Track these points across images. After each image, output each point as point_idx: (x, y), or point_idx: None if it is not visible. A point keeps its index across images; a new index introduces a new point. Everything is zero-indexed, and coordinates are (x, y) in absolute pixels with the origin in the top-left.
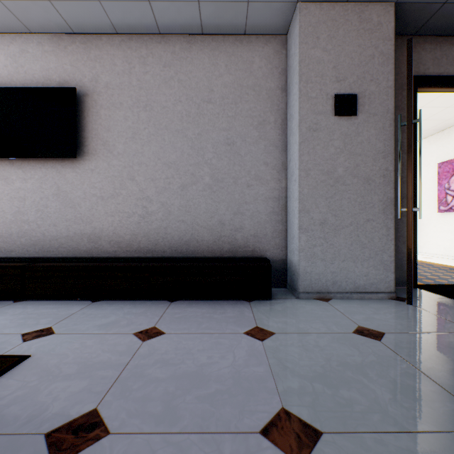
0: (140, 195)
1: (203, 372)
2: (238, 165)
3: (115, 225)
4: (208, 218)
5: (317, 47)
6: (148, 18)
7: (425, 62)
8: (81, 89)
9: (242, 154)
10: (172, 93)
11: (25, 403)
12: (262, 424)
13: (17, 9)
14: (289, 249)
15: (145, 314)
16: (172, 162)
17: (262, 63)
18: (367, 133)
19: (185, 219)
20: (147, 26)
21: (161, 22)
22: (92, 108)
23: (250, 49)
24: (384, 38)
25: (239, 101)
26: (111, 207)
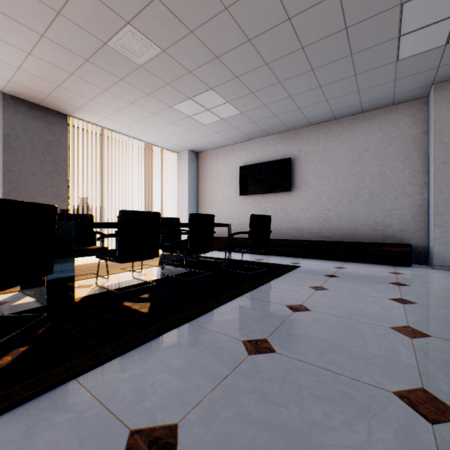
0: (323, 208)
1: (366, 275)
2: (388, 186)
3: (309, 223)
4: (366, 220)
5: (449, 109)
6: (329, 116)
7: None
8: (292, 157)
9: (391, 180)
10: (342, 150)
11: (311, 272)
12: (388, 282)
13: (268, 130)
14: (429, 239)
15: (333, 264)
16: (342, 189)
17: (406, 119)
18: None
19: (350, 220)
20: (328, 119)
21: (336, 115)
22: (298, 165)
23: (397, 112)
24: None
25: (388, 146)
26: (307, 214)
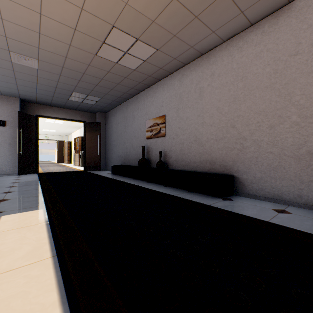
0: None
1: None
2: None
3: None
4: None
5: None
6: None
7: (41, 111)
8: None
9: None
10: None
11: None
12: None
13: None
14: None
15: None
16: None
17: None
18: (10, 131)
19: None
20: None
21: None
22: None
23: None
24: (16, 107)
25: None
26: None
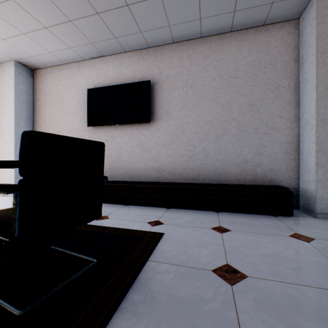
0: (187, 143)
1: (279, 255)
2: (258, 119)
3: (172, 162)
4: (234, 158)
5: None
6: (196, 29)
7: None
8: (152, 80)
9: (261, 112)
10: (209, 75)
11: (186, 255)
12: None
13: (122, 41)
14: (302, 180)
15: (206, 218)
16: (209, 121)
17: (277, 43)
18: None
19: (218, 158)
20: (194, 34)
21: (204, 30)
22: (158, 91)
23: (267, 35)
24: None
25: (258, 73)
26: (170, 151)
